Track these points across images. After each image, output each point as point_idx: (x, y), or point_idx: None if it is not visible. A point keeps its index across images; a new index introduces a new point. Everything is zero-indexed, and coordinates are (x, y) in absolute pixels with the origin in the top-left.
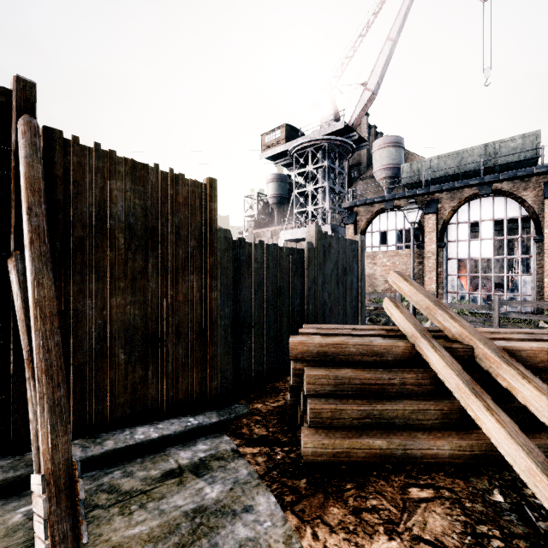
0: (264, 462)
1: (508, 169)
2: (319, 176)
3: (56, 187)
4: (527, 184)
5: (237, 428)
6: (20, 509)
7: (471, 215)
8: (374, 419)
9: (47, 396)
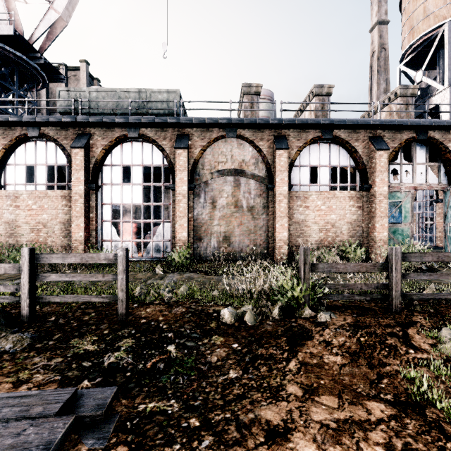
0: None
1: None
2: None
3: None
4: (166, 134)
5: None
6: None
7: (124, 158)
8: None
9: None
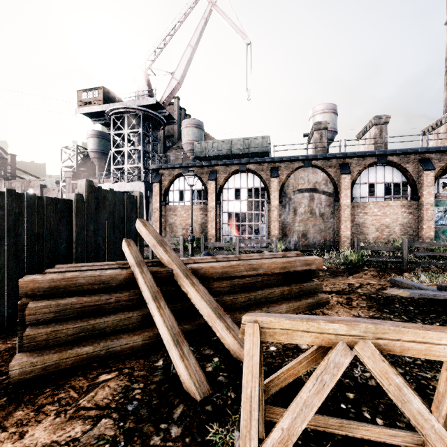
0: None
1: (255, 157)
2: (135, 140)
3: None
4: (263, 167)
5: None
6: None
7: (236, 183)
8: (88, 332)
9: None
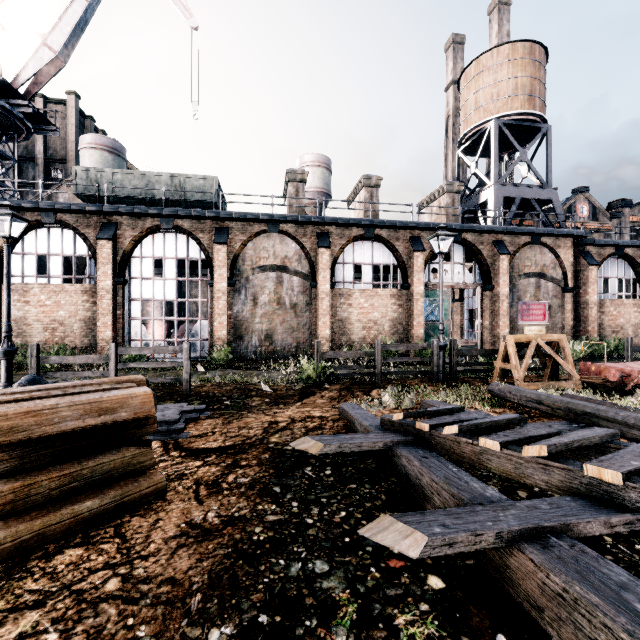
0: None
1: (193, 208)
2: None
3: None
4: (203, 226)
5: None
6: None
7: (156, 250)
8: None
9: None
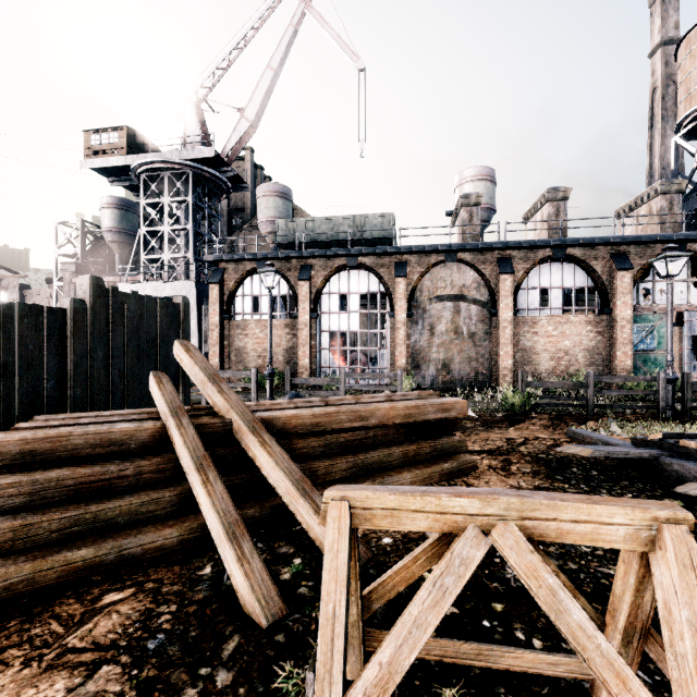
0: None
1: (371, 245)
2: (180, 214)
3: None
4: (383, 262)
5: None
6: None
7: (341, 286)
8: (87, 524)
9: None
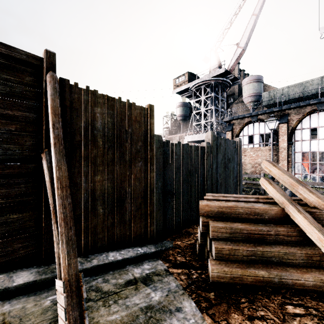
0: (185, 279)
1: None
2: (209, 102)
3: (66, 112)
4: None
5: (166, 256)
6: (49, 298)
7: (311, 123)
8: (258, 256)
9: (65, 234)
